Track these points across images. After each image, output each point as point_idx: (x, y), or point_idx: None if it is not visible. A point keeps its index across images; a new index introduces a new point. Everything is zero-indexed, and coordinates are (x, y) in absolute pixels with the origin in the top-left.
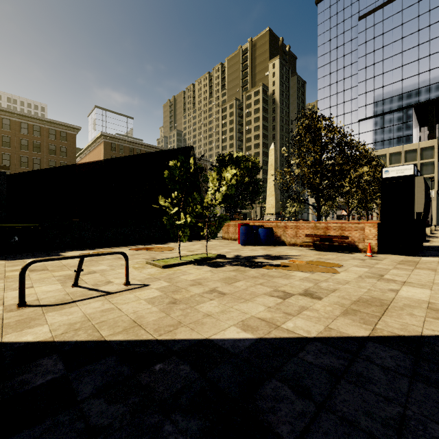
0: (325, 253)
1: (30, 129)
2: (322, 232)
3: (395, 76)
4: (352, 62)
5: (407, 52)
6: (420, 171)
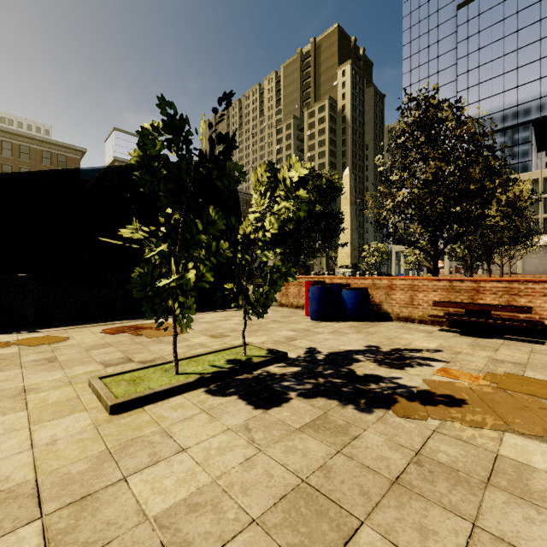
0: (487, 342)
1: (15, 150)
2: (467, 298)
3: (508, 82)
4: (449, 65)
5: (525, 49)
6: (543, 208)
